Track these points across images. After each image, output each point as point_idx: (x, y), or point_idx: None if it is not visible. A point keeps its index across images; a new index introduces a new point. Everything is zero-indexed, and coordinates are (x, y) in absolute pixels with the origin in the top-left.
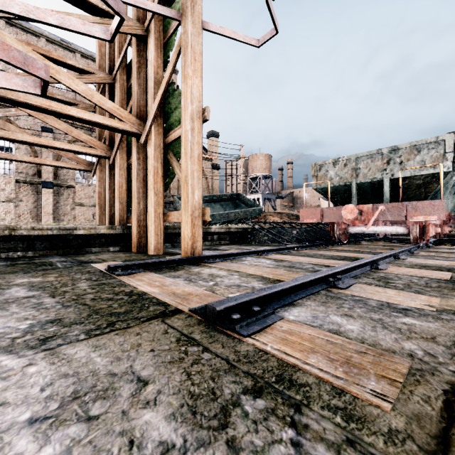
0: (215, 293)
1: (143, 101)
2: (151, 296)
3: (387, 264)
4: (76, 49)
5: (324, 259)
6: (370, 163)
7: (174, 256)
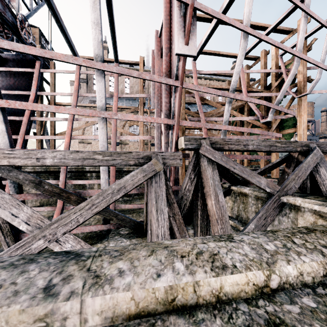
0: None
1: None
2: None
3: None
4: (189, 75)
5: None
6: None
7: None
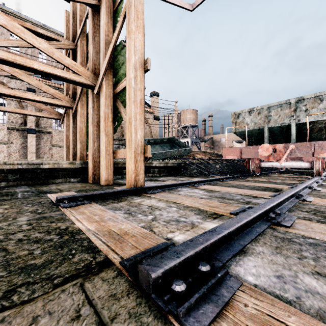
0: (153, 232)
1: (97, 60)
2: (84, 236)
3: (307, 194)
4: (54, 31)
5: (248, 189)
6: (279, 111)
7: (121, 186)
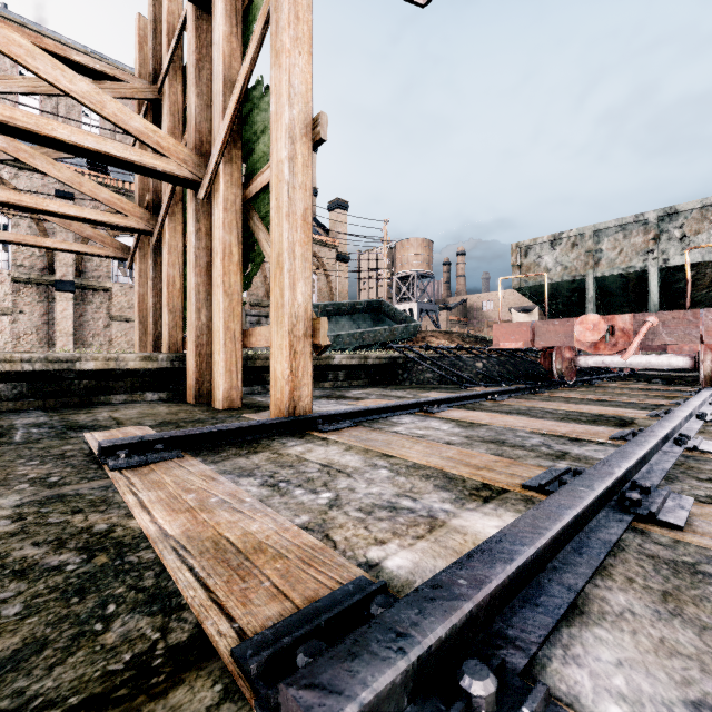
0: (330, 544)
1: (206, 123)
2: (149, 557)
3: (698, 434)
4: (116, 66)
5: (556, 420)
6: (621, 241)
7: (260, 412)
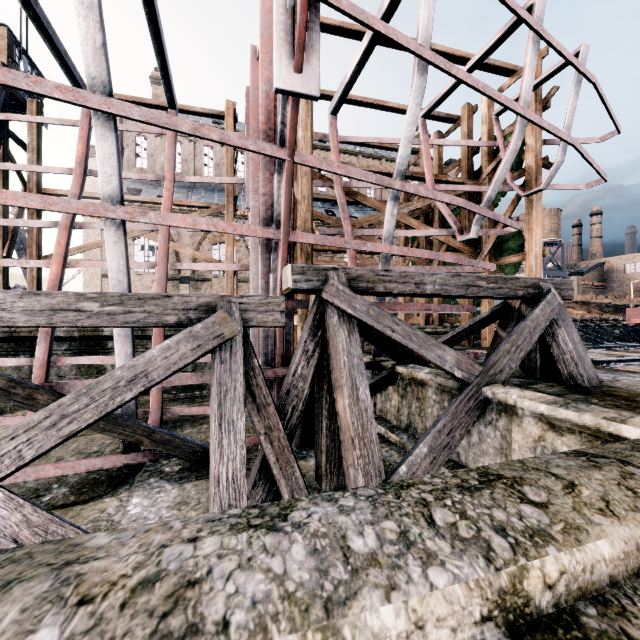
0: None
1: None
2: None
3: None
4: None
5: None
6: None
7: None
